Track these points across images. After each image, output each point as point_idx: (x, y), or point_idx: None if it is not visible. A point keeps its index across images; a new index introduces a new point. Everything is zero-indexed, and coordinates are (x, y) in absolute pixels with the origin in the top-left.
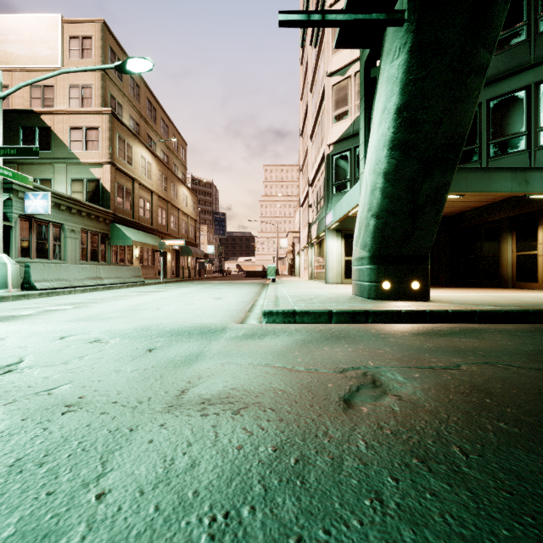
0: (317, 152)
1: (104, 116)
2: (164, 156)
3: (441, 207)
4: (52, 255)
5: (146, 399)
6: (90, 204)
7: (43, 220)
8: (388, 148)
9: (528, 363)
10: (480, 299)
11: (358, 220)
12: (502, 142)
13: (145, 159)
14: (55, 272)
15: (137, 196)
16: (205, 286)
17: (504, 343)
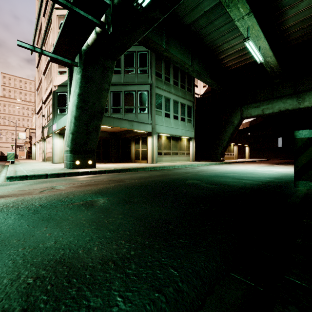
0: (48, 85)
1: None
2: None
3: (98, 132)
4: None
5: None
6: None
7: None
8: (75, 107)
9: (101, 180)
10: (114, 167)
11: (66, 133)
12: (128, 108)
13: None
14: None
15: None
16: None
17: (103, 177)
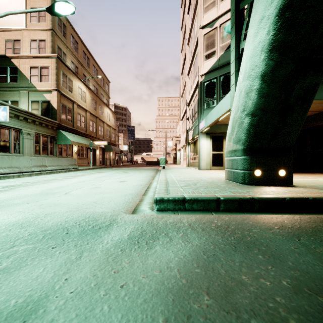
0: (193, 82)
1: (53, 59)
2: (94, 88)
3: (309, 106)
4: (13, 150)
5: None
6: (41, 117)
7: (6, 126)
8: (267, 50)
9: None
10: None
11: (231, 120)
12: None
13: (81, 89)
14: (8, 162)
15: (76, 112)
16: (118, 171)
17: None
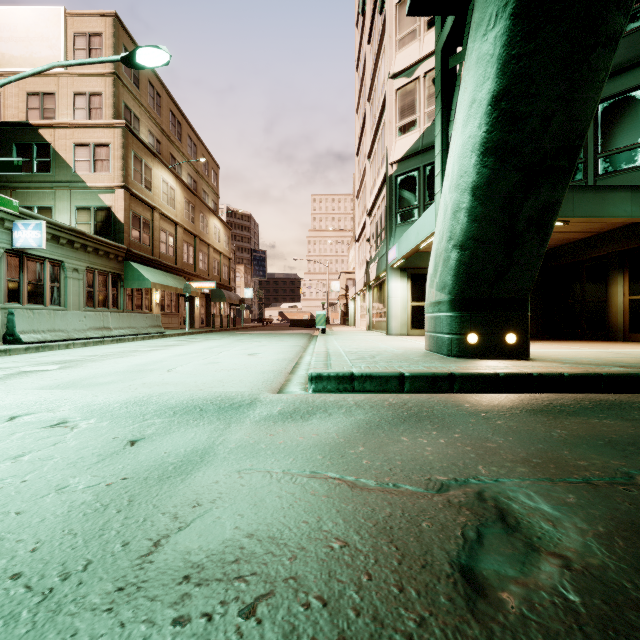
0: (377, 174)
1: (116, 130)
2: (191, 181)
3: (548, 234)
4: (48, 300)
5: (80, 565)
6: (98, 238)
7: (37, 256)
8: (478, 153)
9: None
10: (596, 357)
11: (433, 253)
12: (614, 155)
13: (167, 183)
14: (48, 321)
15: (158, 228)
16: (239, 338)
17: None
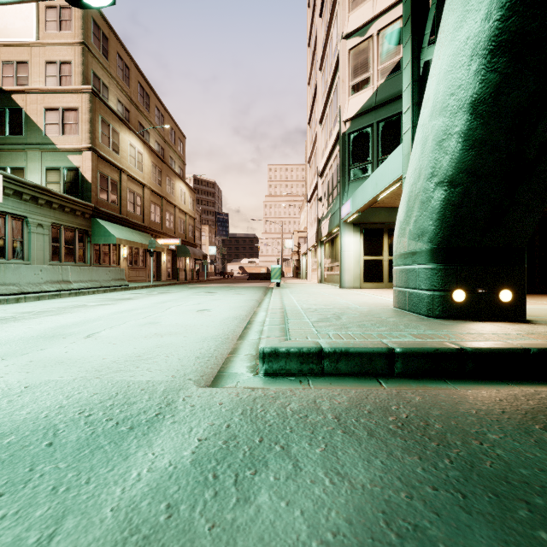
0: (329, 135)
1: (84, 95)
2: (158, 148)
3: None
4: (11, 254)
5: None
6: (63, 195)
7: None
8: (484, 52)
9: None
10: None
11: (405, 196)
12: None
13: (135, 148)
14: None
15: (125, 189)
16: (197, 291)
17: None
